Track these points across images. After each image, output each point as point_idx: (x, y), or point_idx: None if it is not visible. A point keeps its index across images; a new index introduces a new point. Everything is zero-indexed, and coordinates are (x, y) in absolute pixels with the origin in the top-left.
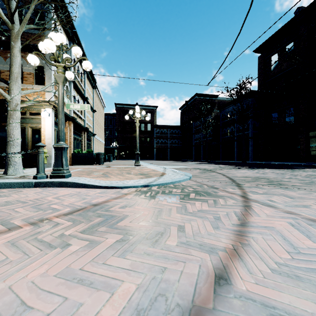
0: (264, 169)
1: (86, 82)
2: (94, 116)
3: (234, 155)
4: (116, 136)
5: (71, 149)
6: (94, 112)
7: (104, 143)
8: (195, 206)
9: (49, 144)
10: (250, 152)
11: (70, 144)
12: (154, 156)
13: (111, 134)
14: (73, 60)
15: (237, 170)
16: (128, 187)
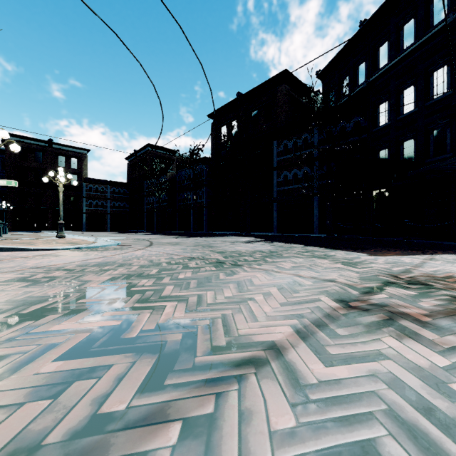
0: (197, 237)
1: None
2: None
3: (191, 225)
4: (3, 188)
5: None
6: None
7: None
8: (109, 252)
9: None
10: (204, 222)
11: None
12: (84, 226)
13: None
14: None
15: (171, 239)
16: (63, 249)
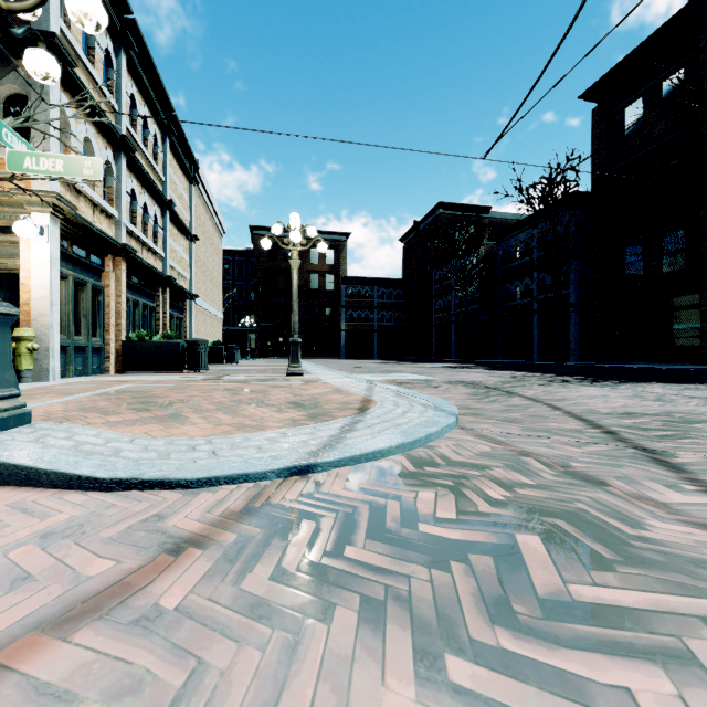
0: (637, 383)
1: (168, 162)
2: (194, 251)
3: (533, 347)
4: (253, 302)
5: (120, 330)
6: (194, 242)
7: (225, 320)
8: None
9: (42, 316)
10: (571, 341)
11: (118, 318)
12: (342, 350)
13: (241, 297)
14: (131, 101)
15: (572, 388)
16: (222, 480)
